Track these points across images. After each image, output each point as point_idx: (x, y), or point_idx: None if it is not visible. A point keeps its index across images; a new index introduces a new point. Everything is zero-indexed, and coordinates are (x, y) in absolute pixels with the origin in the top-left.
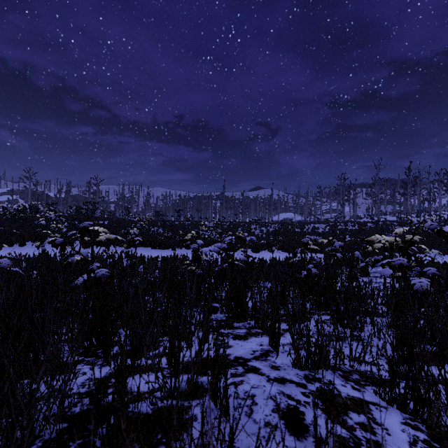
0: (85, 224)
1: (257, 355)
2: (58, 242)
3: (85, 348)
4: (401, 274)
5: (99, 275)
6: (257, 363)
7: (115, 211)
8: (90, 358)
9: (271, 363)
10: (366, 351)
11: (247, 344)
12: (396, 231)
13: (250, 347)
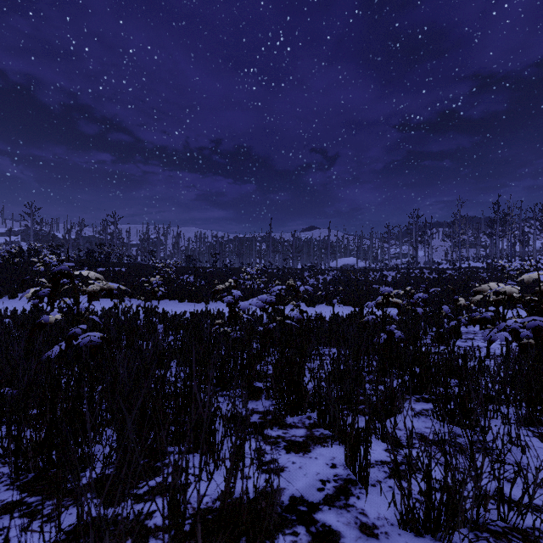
0: (63, 266)
1: (329, 492)
2: (43, 293)
3: (39, 470)
4: (540, 341)
5: (84, 342)
6: (332, 516)
7: (136, 256)
8: (36, 498)
9: (358, 516)
10: (534, 494)
11: (310, 464)
12: (523, 277)
13: (315, 471)
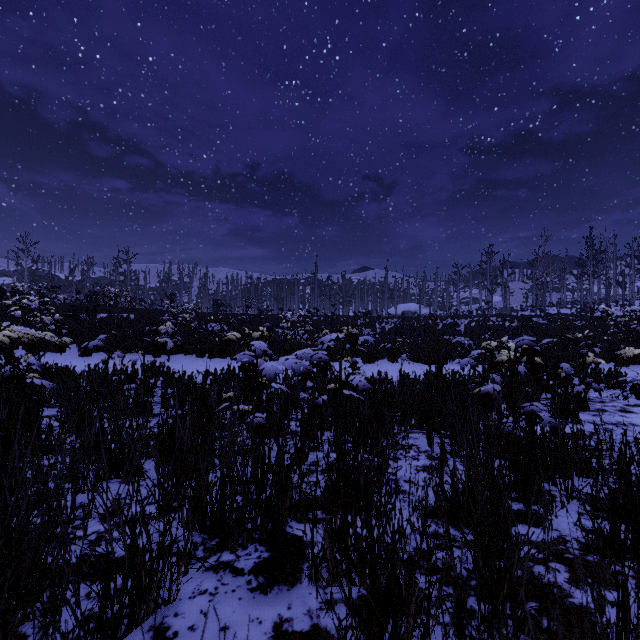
0: None
1: None
2: None
3: None
4: None
5: None
6: None
7: (154, 300)
8: None
9: None
10: None
11: None
12: None
13: None
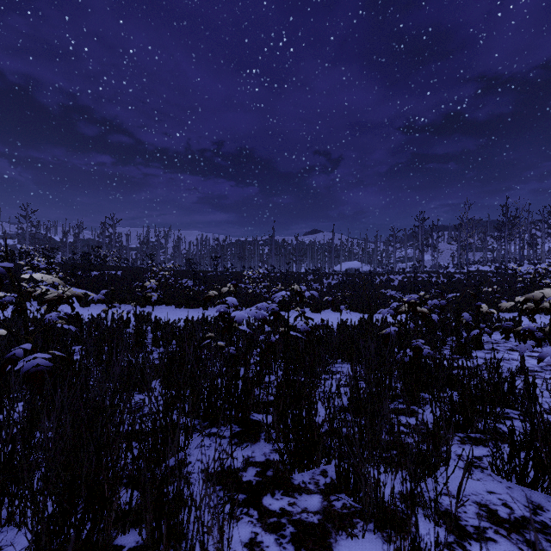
0: None
1: None
2: (6, 301)
3: None
4: None
5: (26, 368)
6: None
7: (135, 259)
8: None
9: None
10: None
11: None
12: None
13: None
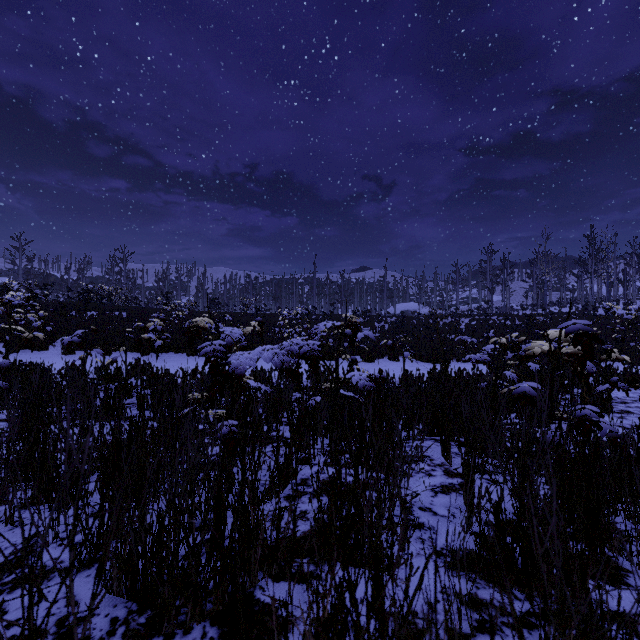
0: None
1: None
2: None
3: None
4: None
5: None
6: None
7: (150, 299)
8: None
9: None
10: None
11: None
12: None
13: None
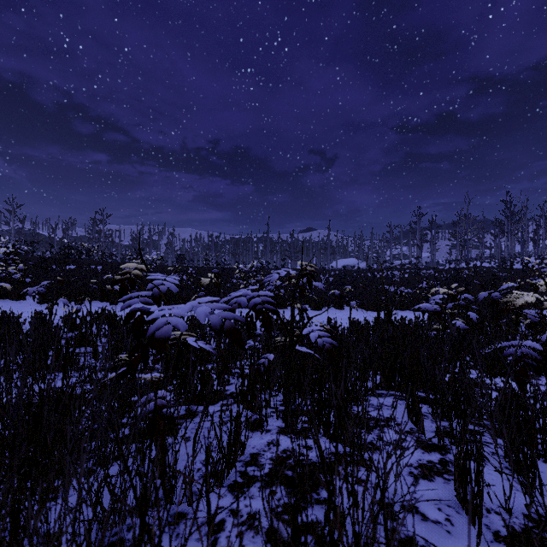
0: None
1: None
2: None
3: None
4: None
5: None
6: None
7: (125, 255)
8: None
9: None
10: None
11: None
12: None
13: None
